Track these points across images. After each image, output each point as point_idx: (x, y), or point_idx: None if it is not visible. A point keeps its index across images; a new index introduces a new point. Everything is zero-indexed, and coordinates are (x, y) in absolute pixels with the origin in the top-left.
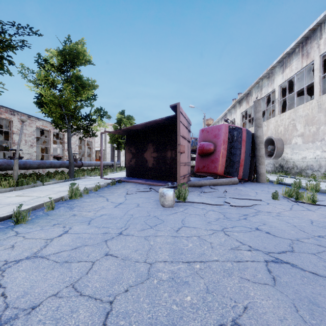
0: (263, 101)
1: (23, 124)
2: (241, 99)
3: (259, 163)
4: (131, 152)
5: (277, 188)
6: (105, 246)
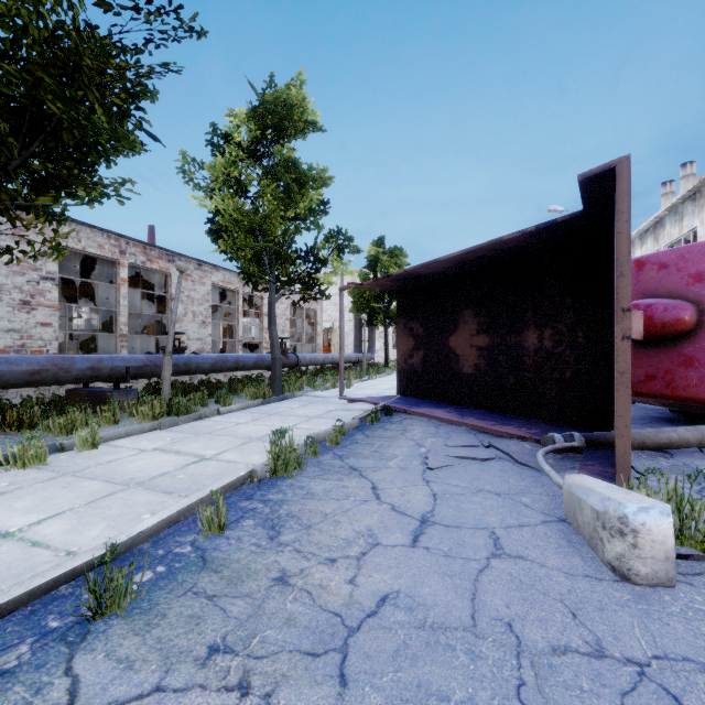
0: None
1: (180, 276)
2: None
3: None
4: (411, 334)
5: None
6: None
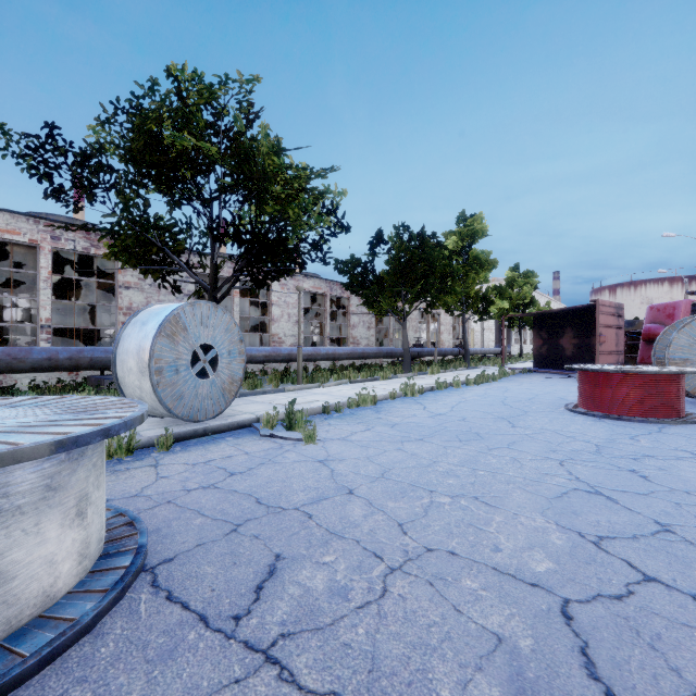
0: None
1: (439, 317)
2: None
3: None
4: (540, 337)
5: None
6: (546, 387)
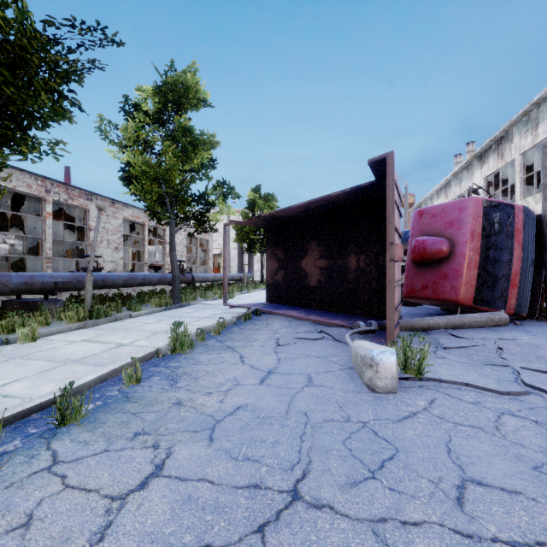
0: (532, 152)
1: (100, 213)
2: (485, 151)
3: None
4: (276, 258)
5: None
6: None
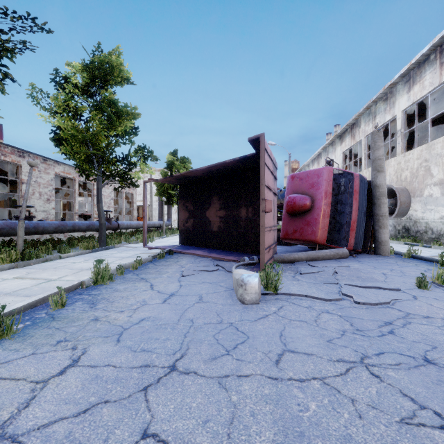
0: None
1: (31, 169)
2: (343, 132)
3: (379, 225)
4: (187, 209)
5: (413, 266)
6: (142, 407)
